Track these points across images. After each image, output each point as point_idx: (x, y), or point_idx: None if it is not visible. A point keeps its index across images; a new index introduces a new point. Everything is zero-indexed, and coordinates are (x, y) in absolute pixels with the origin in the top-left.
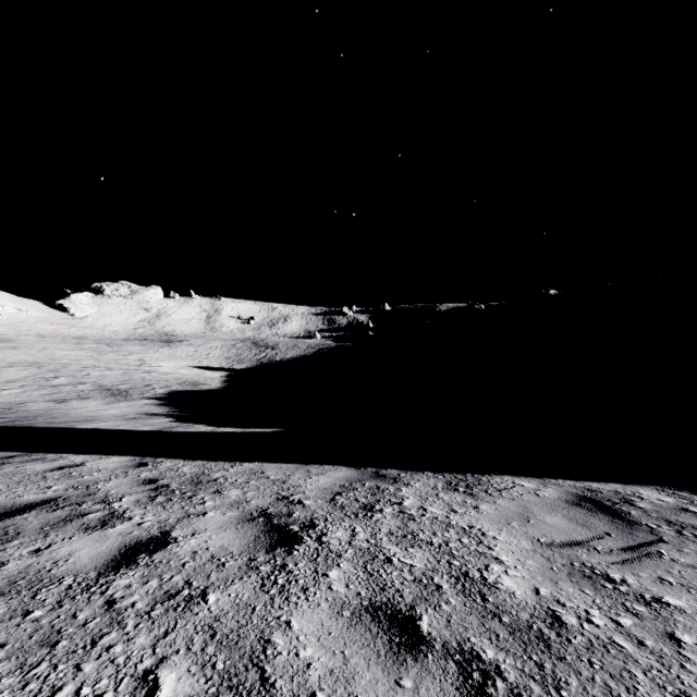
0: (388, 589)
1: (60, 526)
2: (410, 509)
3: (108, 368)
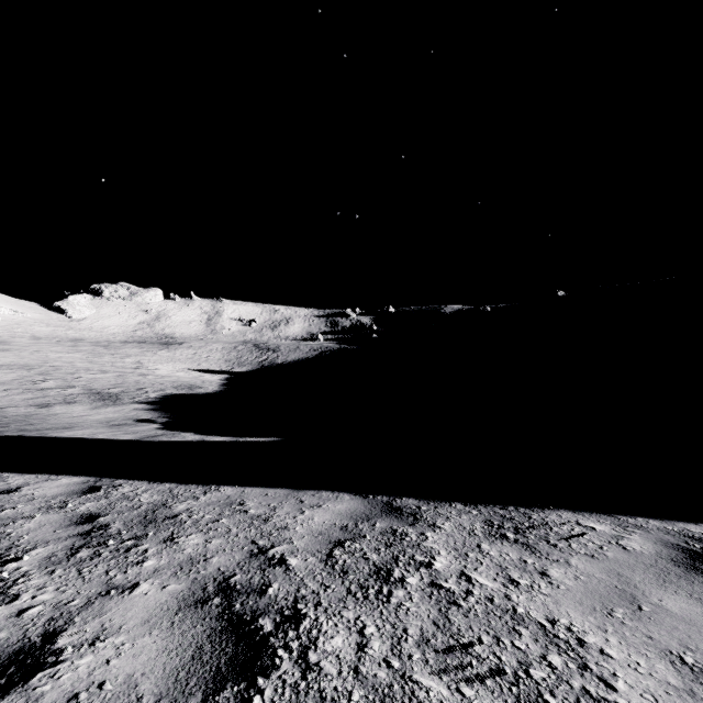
0: None
1: None
2: (445, 577)
3: (102, 371)
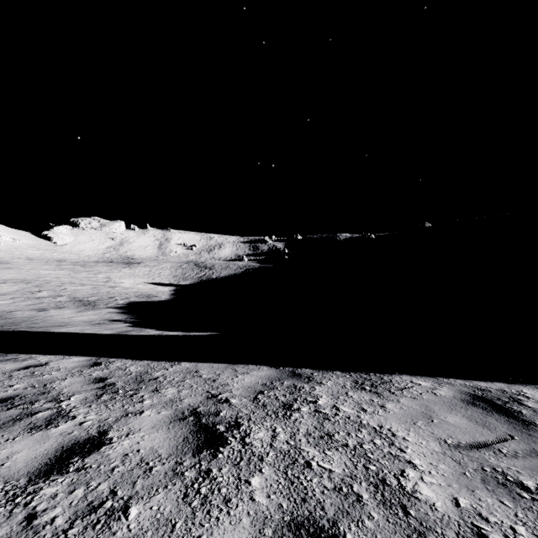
0: (309, 500)
1: (8, 426)
2: (324, 408)
3: (81, 284)
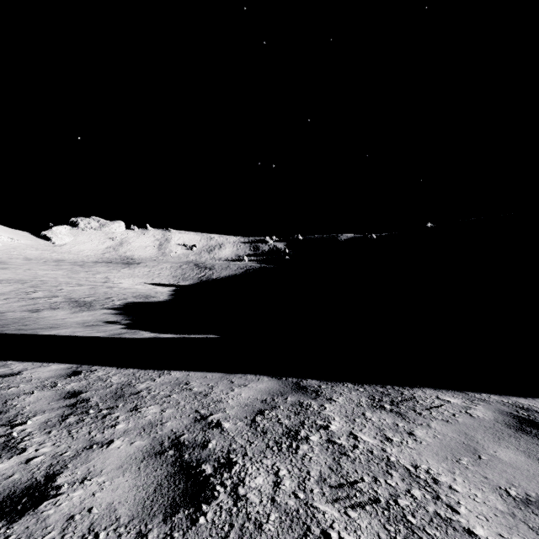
0: None
1: None
2: (338, 436)
3: (78, 284)
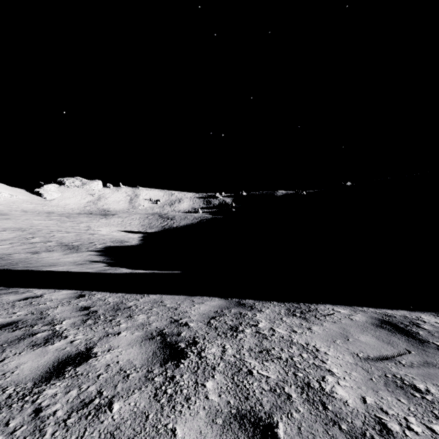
0: (250, 398)
1: (15, 343)
2: (263, 330)
3: (66, 232)
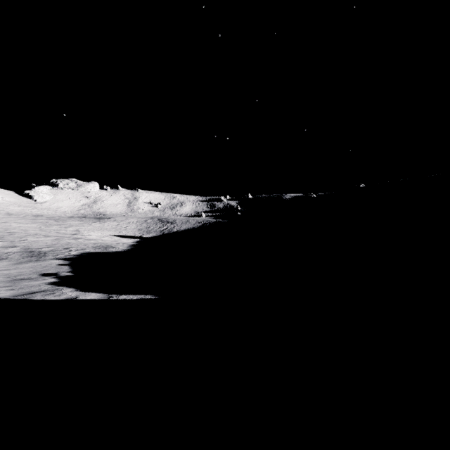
0: None
1: None
2: None
3: (46, 236)
